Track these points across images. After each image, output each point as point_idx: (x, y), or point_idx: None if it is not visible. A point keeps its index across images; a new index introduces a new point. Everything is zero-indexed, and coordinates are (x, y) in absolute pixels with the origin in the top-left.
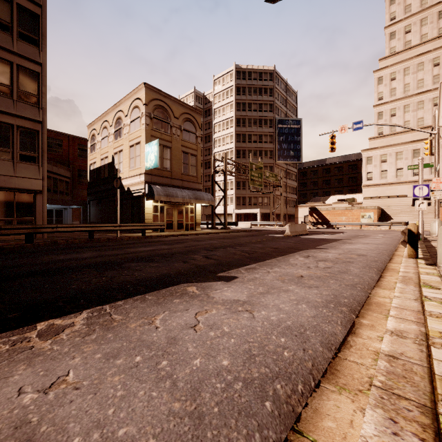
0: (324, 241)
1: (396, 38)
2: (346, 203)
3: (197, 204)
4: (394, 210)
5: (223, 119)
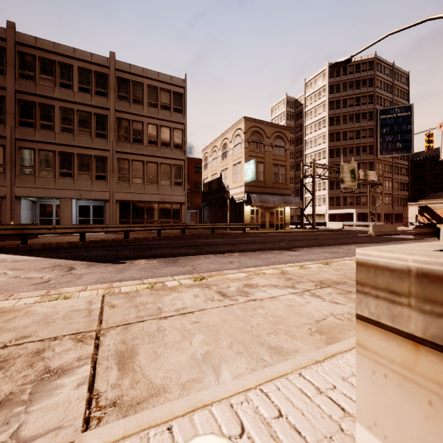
0: (401, 239)
1: None
2: None
3: (286, 207)
4: None
5: (315, 121)
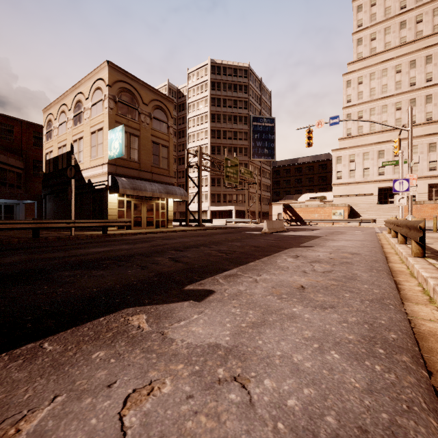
0: (305, 238)
1: (363, 44)
2: (318, 200)
3: (169, 200)
4: (361, 207)
5: (197, 114)
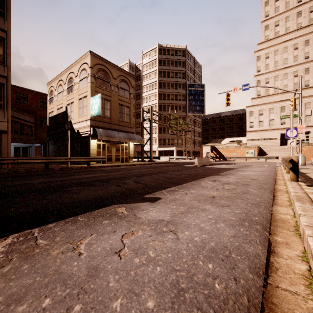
0: (223, 169)
1: (269, 29)
2: (236, 143)
3: (130, 143)
4: (268, 148)
5: (149, 83)
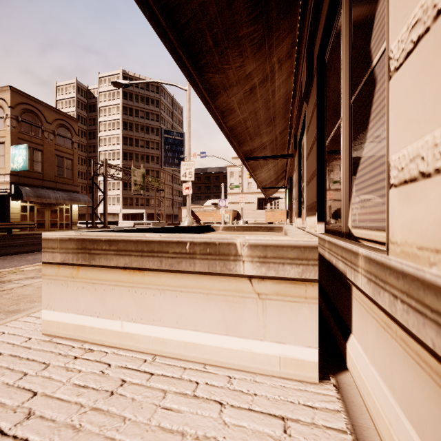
0: None
1: None
2: (213, 206)
3: (74, 205)
4: (245, 212)
5: (109, 120)
